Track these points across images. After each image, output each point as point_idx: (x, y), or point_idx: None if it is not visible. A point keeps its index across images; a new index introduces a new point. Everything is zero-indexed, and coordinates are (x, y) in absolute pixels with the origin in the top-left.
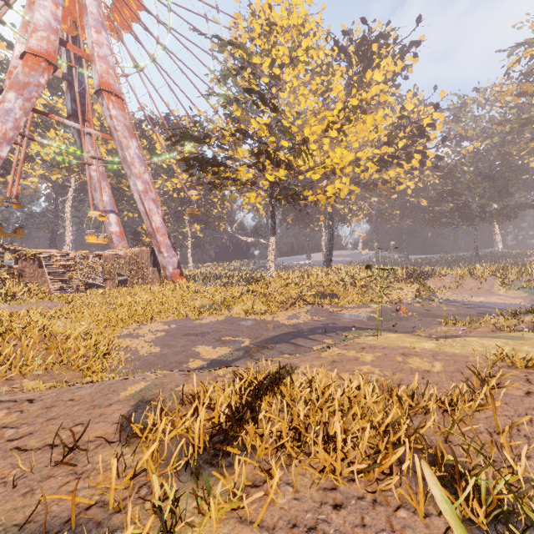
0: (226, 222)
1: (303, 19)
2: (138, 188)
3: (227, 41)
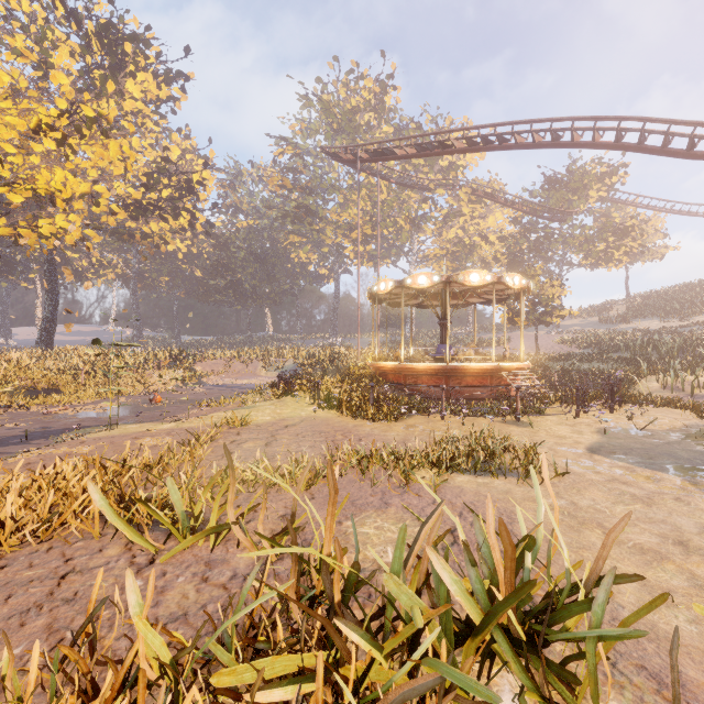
0: None
1: None
2: None
3: None
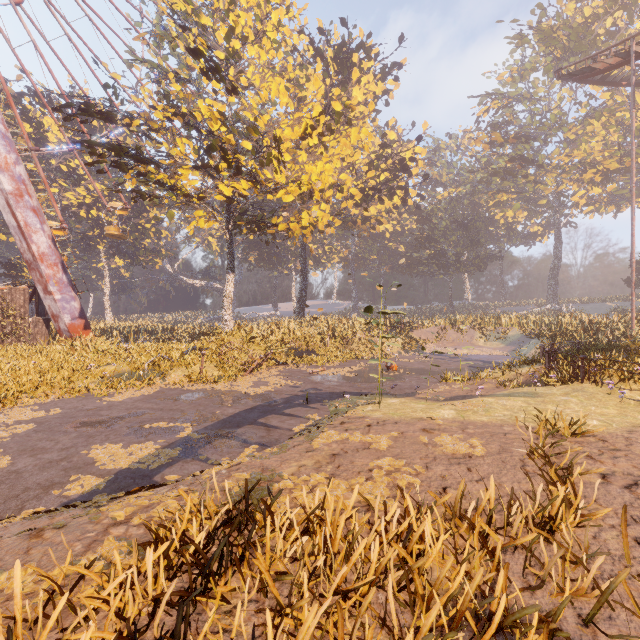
0: (164, 257)
1: None
2: (4, 186)
3: None
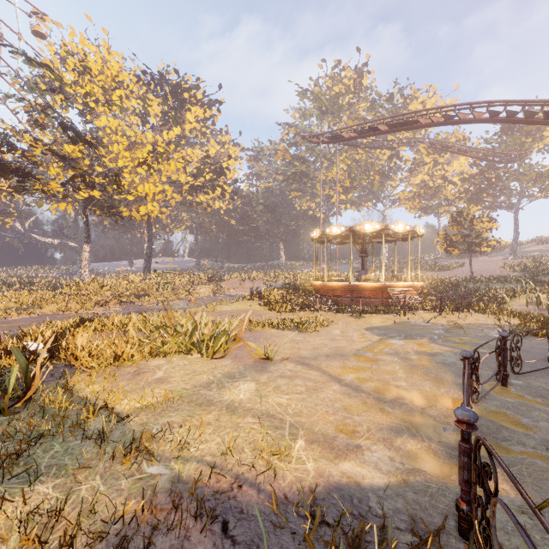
0: (16, 218)
1: (117, 70)
2: None
3: (36, 62)
